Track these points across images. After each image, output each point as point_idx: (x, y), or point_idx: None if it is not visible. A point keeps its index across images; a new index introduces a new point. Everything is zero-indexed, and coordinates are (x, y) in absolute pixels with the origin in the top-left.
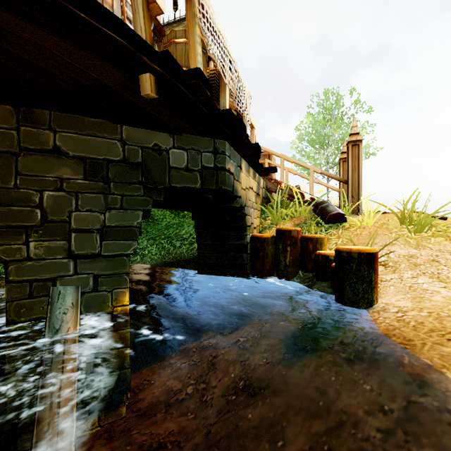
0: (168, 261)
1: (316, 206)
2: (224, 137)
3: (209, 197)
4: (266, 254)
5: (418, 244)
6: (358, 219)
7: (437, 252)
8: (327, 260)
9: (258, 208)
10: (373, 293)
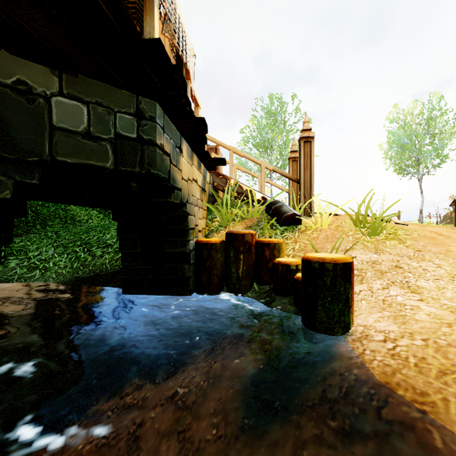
0: (82, 277)
1: (269, 206)
2: (154, 98)
3: (132, 186)
4: (213, 264)
5: (376, 248)
6: (312, 221)
7: (397, 257)
8: (288, 270)
9: (204, 206)
10: (350, 314)
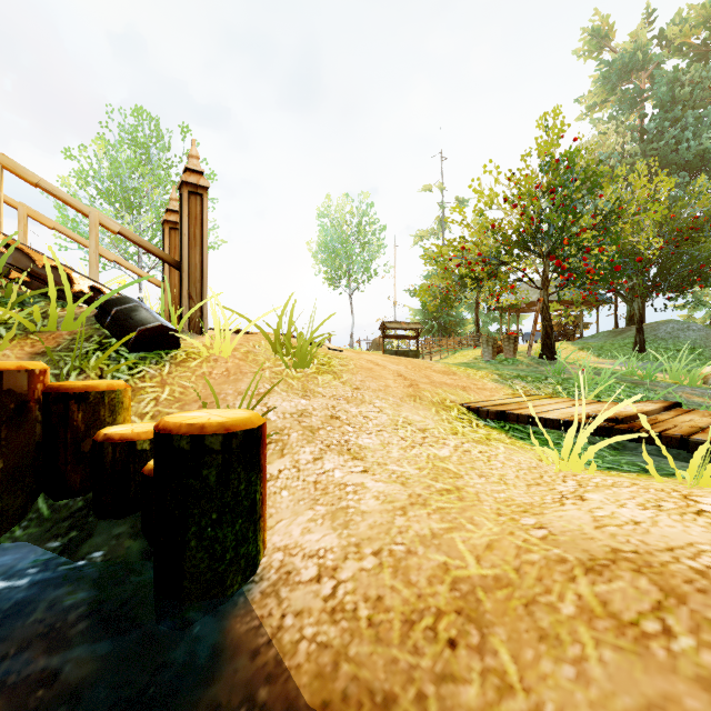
0: None
1: (106, 306)
2: None
3: None
4: None
5: (305, 389)
6: (203, 343)
7: (333, 401)
8: (131, 454)
9: None
10: (259, 533)
